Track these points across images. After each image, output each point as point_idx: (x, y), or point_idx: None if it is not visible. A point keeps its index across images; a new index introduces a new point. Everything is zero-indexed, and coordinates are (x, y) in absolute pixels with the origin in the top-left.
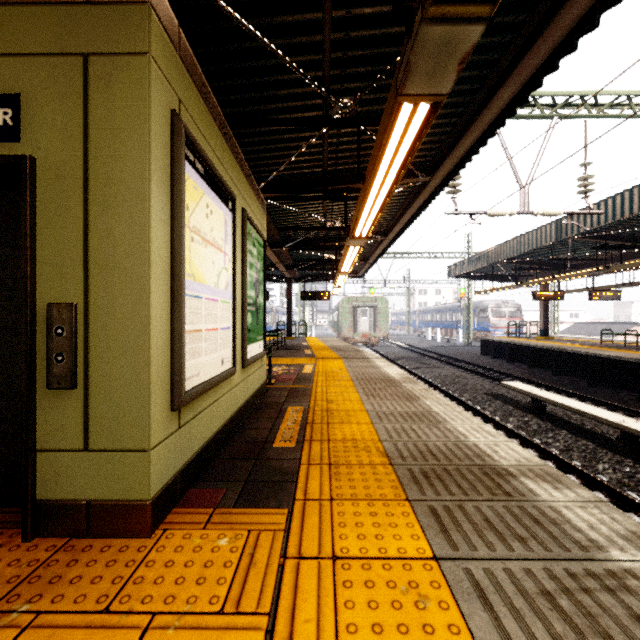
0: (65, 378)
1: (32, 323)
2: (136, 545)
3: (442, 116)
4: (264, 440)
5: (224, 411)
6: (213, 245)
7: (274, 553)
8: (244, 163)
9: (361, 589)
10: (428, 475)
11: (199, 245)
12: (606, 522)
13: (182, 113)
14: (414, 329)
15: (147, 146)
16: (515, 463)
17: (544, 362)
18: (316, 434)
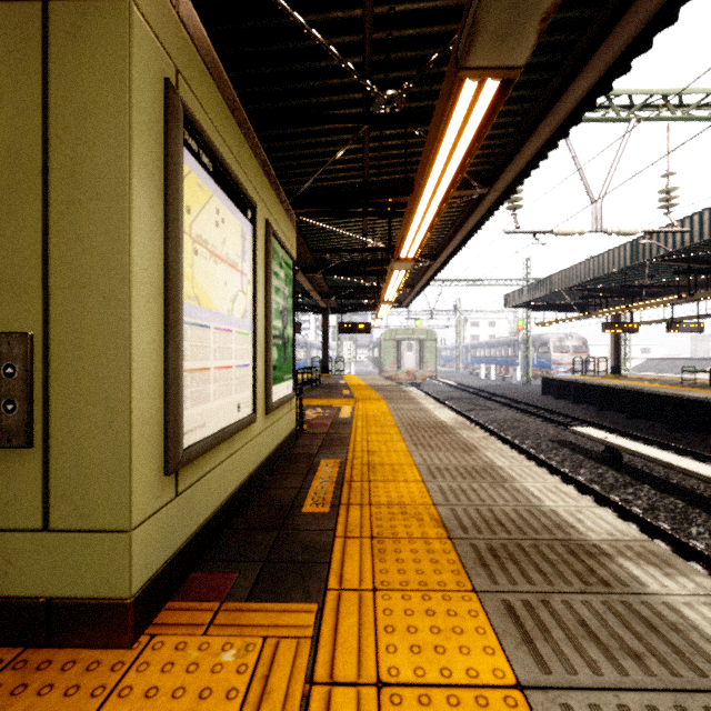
0: (17, 433)
1: None
2: (111, 660)
3: (504, 114)
4: (291, 503)
5: (241, 468)
6: (226, 262)
7: (297, 675)
8: (268, 166)
9: None
10: (498, 554)
11: (206, 260)
12: None
13: (181, 88)
14: (465, 366)
15: (127, 121)
16: (607, 537)
17: (616, 404)
18: (355, 495)
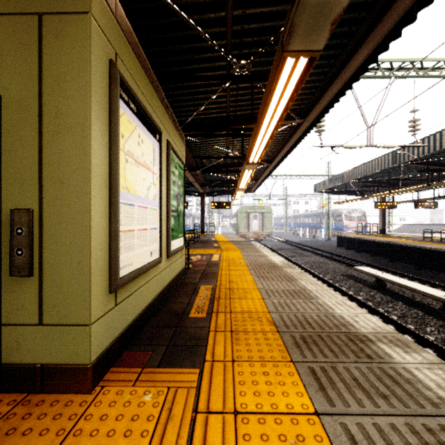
0: (24, 268)
1: None
2: (79, 400)
3: (313, 74)
4: (182, 312)
5: (153, 290)
6: (144, 166)
7: (188, 408)
8: (168, 107)
9: (258, 442)
10: (306, 340)
11: (132, 165)
12: None
13: (118, 63)
14: (290, 229)
15: (88, 85)
16: (372, 331)
17: (383, 252)
18: (221, 307)
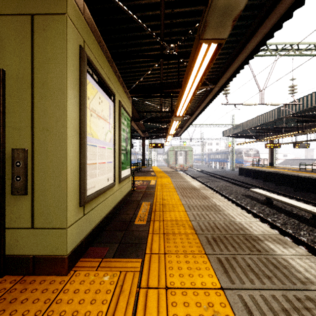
0: (21, 189)
1: (3, 159)
2: (59, 280)
3: (221, 54)
4: (130, 220)
5: (109, 205)
6: (103, 119)
7: (134, 285)
8: (120, 77)
9: (181, 307)
10: (216, 240)
11: (95, 118)
12: (313, 267)
13: (85, 48)
14: (205, 162)
15: (65, 64)
16: (261, 233)
17: (271, 179)
18: (157, 217)
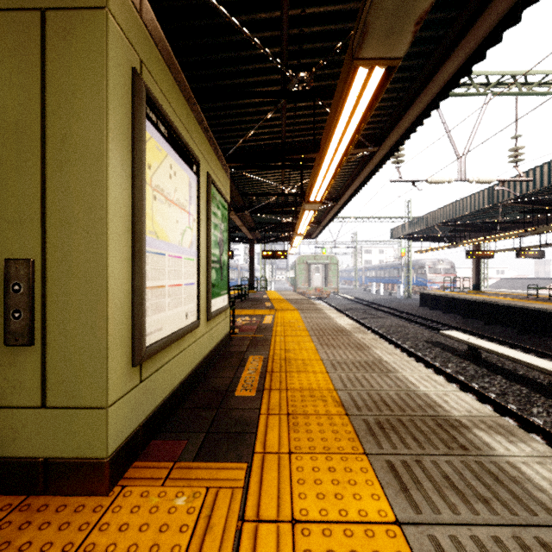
0: (22, 335)
1: None
2: (92, 504)
3: (390, 90)
4: (226, 389)
5: (188, 362)
6: (177, 205)
7: (232, 515)
8: (209, 131)
9: None
10: (383, 426)
11: (162, 204)
12: None
13: (144, 74)
14: (360, 284)
15: (104, 101)
16: (466, 414)
17: (476, 313)
18: (275, 383)
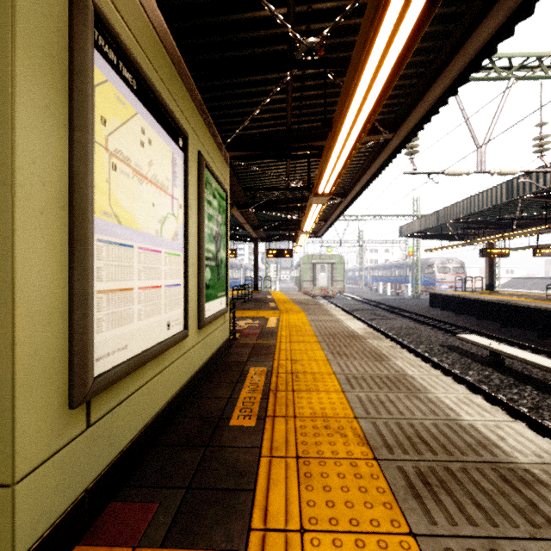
0: None
1: None
2: None
3: (410, 65)
4: (220, 415)
5: (172, 382)
6: (153, 183)
7: None
8: (201, 104)
9: None
10: (428, 480)
11: (128, 178)
12: None
13: None
14: (366, 283)
15: None
16: (536, 459)
17: (492, 314)
18: (280, 406)
